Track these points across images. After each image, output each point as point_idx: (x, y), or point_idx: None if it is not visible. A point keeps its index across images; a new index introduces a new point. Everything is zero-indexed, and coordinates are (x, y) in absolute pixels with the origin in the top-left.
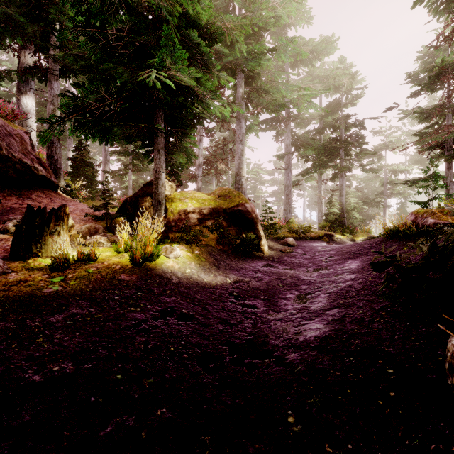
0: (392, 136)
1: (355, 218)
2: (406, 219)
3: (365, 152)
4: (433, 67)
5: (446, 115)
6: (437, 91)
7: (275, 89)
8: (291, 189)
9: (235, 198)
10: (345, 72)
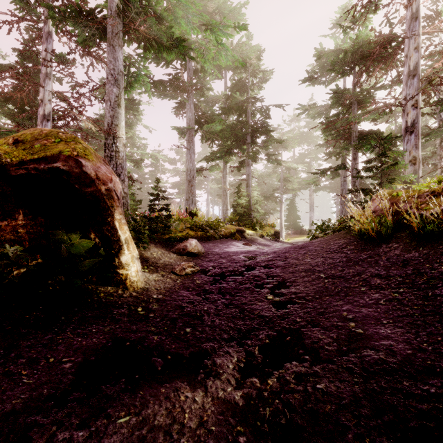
0: (287, 135)
1: (258, 212)
2: (374, 207)
3: (274, 138)
4: (340, 52)
5: (352, 104)
6: (346, 74)
7: (171, 15)
8: (194, 174)
9: (54, 146)
10: (250, 53)
